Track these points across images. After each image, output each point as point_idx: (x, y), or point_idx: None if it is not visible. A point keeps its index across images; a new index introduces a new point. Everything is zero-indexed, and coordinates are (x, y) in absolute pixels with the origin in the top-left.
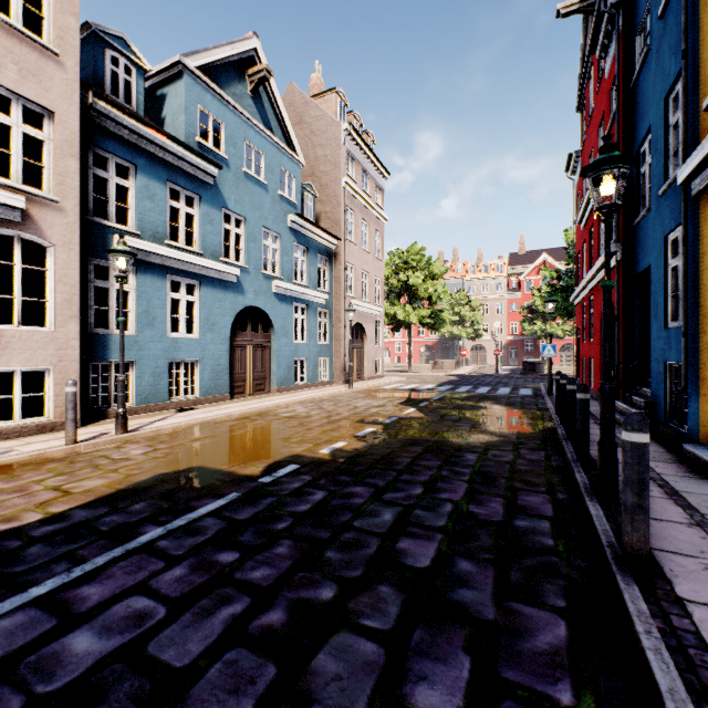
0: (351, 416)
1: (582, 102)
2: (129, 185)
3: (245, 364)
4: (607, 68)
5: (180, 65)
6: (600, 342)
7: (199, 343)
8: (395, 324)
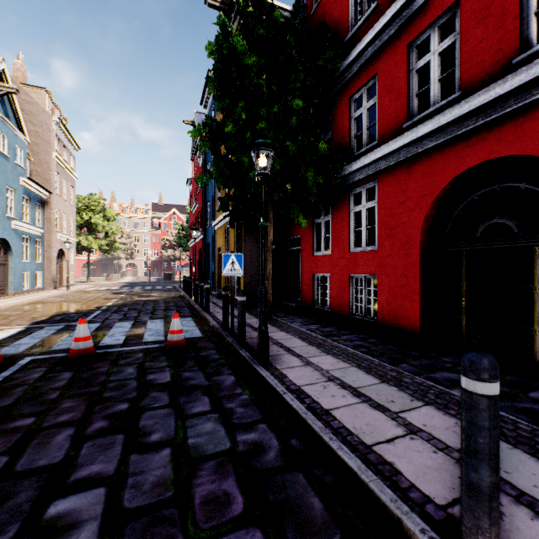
0: (97, 298)
1: (193, 159)
2: None
3: None
4: (200, 164)
5: None
6: (199, 265)
7: None
8: (79, 249)
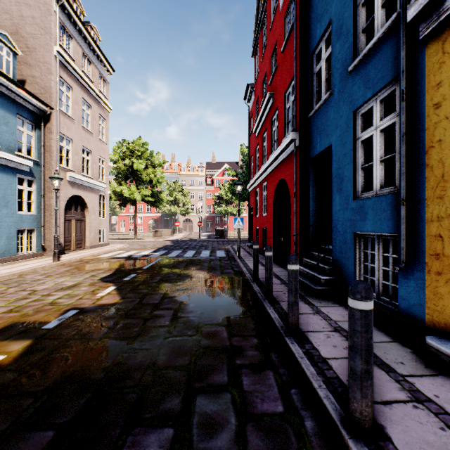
0: None
1: (256, 48)
2: None
3: None
4: None
5: None
6: (273, 216)
7: None
8: (122, 200)
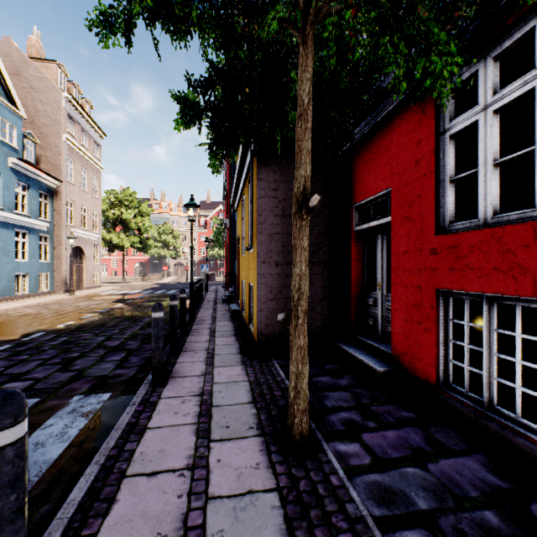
0: (75, 310)
1: None
2: None
3: None
4: None
5: None
6: (227, 264)
7: None
8: (111, 247)
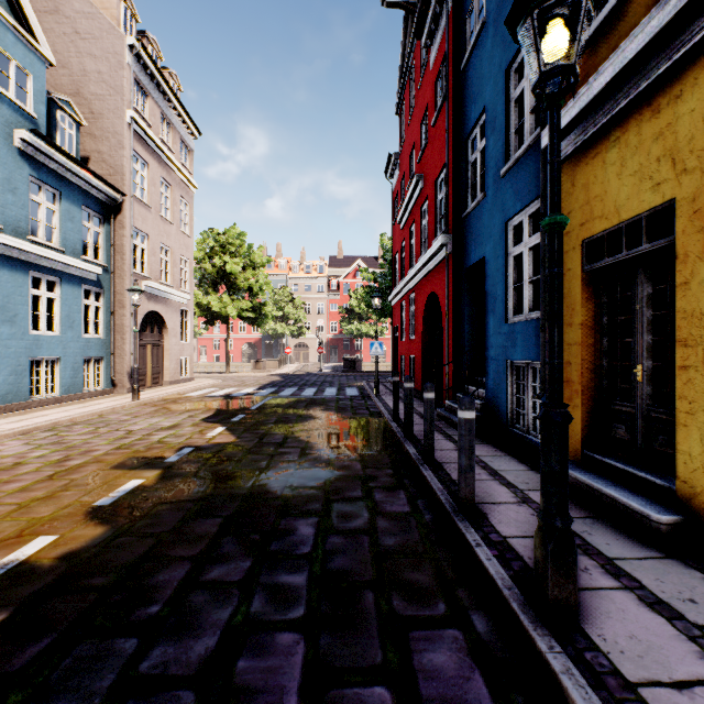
0: (109, 454)
1: (401, 104)
2: None
3: None
4: (433, 56)
5: None
6: (422, 340)
7: None
8: (209, 317)
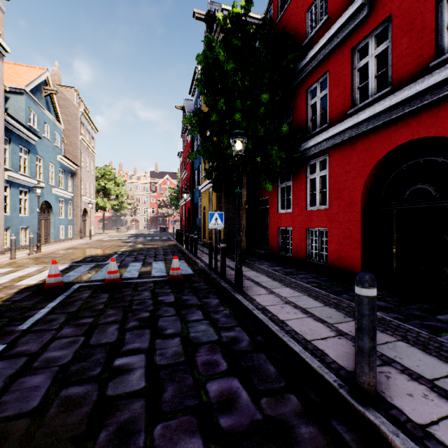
0: (112, 246)
1: (183, 136)
2: (8, 147)
3: (41, 229)
4: (189, 140)
5: (23, 90)
6: (187, 220)
7: (29, 219)
8: (97, 208)
